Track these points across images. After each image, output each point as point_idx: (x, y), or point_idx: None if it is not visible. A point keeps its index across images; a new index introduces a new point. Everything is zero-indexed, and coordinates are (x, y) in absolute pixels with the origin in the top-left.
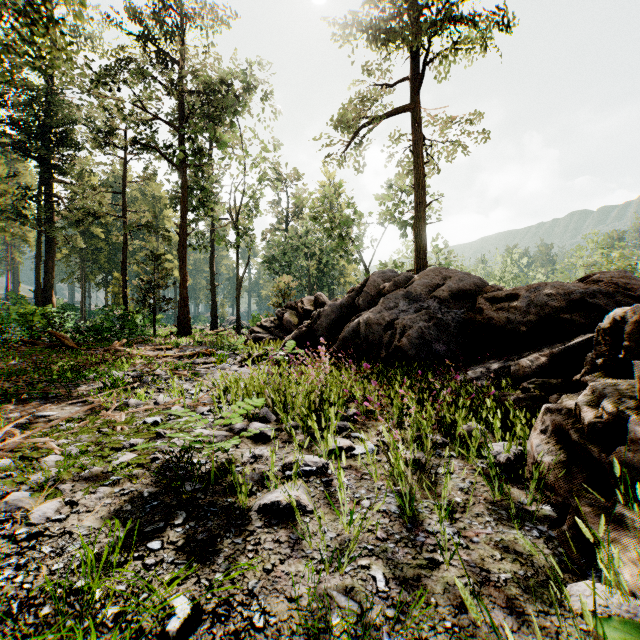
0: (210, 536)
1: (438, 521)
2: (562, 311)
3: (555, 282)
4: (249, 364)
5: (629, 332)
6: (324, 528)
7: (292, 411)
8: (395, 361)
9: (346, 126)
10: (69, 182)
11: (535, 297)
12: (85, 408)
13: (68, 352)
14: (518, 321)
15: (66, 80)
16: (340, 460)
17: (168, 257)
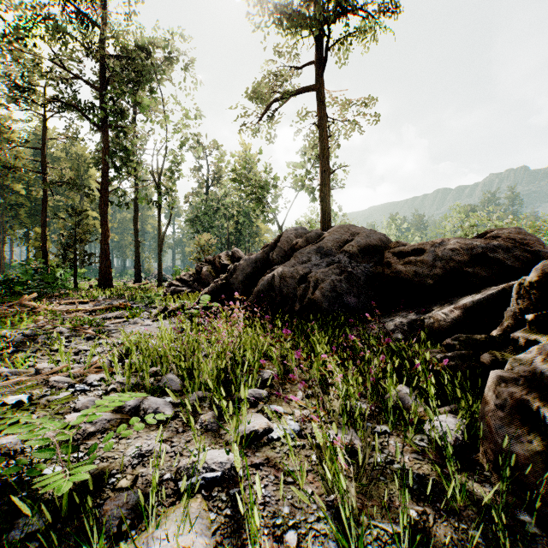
0: None
1: None
2: (465, 265)
3: (456, 238)
4: (161, 319)
5: None
6: None
7: (199, 379)
8: (309, 313)
9: (261, 96)
10: None
11: (439, 252)
12: None
13: None
14: (425, 274)
15: None
16: (255, 450)
17: (93, 215)
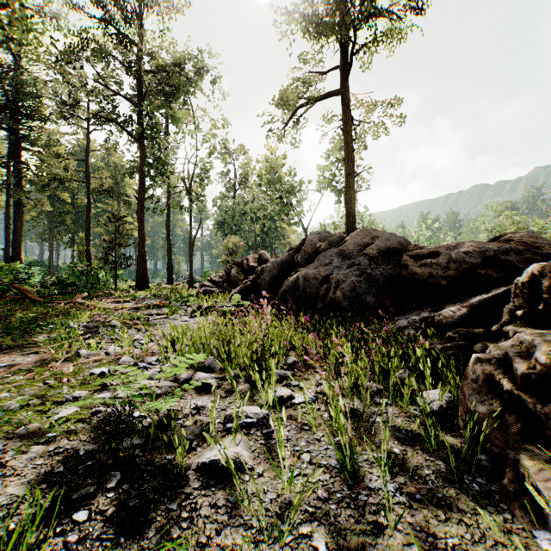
0: (143, 502)
1: (379, 476)
2: (478, 267)
3: (471, 241)
4: (198, 315)
5: (547, 285)
6: (264, 488)
7: (235, 361)
8: (330, 312)
9: (286, 105)
10: (37, 151)
11: (454, 254)
12: (34, 360)
13: (31, 305)
14: (439, 276)
15: (33, 57)
16: (281, 410)
17: (129, 220)
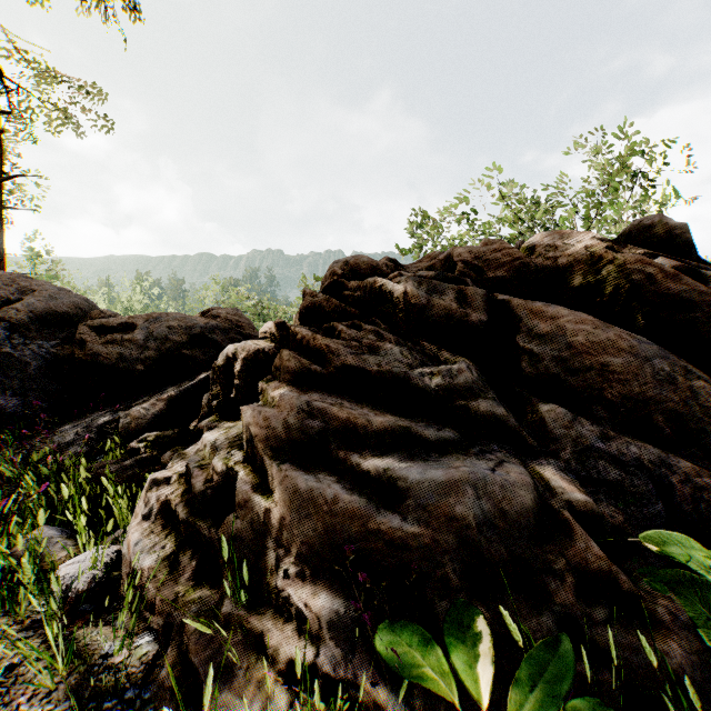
0: None
1: None
2: (184, 346)
3: (178, 313)
4: None
5: (240, 370)
6: None
7: None
8: None
9: None
10: None
11: (156, 329)
12: None
13: None
14: (135, 358)
15: None
16: None
17: None
